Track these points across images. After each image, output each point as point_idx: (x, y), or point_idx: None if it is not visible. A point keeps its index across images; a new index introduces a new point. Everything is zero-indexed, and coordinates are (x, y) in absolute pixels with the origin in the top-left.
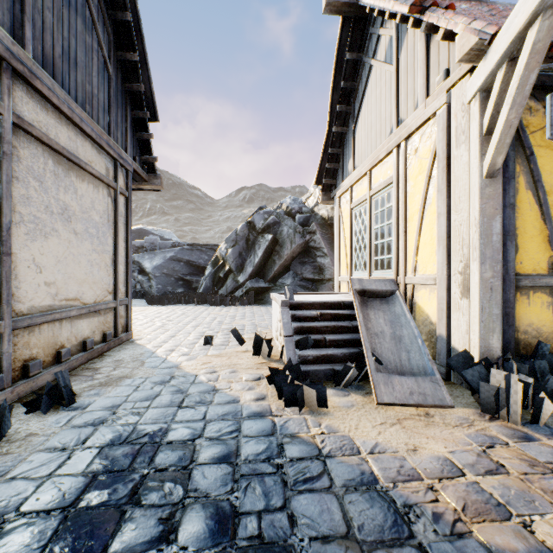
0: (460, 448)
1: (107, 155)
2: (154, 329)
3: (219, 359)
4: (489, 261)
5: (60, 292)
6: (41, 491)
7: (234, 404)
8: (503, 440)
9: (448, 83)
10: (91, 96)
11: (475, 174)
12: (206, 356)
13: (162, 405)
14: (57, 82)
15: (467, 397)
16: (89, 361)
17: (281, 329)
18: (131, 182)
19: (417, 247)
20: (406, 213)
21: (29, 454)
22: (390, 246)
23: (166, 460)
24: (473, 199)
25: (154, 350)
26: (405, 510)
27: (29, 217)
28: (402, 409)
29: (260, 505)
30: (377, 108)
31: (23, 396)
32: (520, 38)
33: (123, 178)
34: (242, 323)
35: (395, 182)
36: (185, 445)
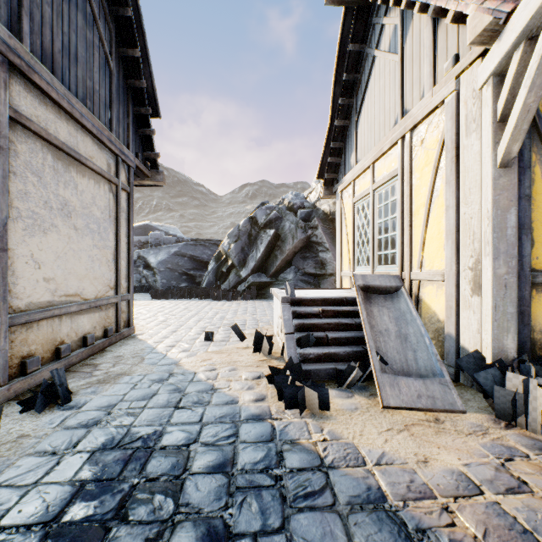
0: (476, 460)
1: (108, 150)
2: (156, 324)
3: (219, 355)
4: (503, 256)
5: (60, 288)
6: (24, 501)
7: (232, 405)
8: (522, 451)
9: (457, 69)
10: (92, 92)
11: (488, 163)
12: (207, 352)
13: (159, 405)
14: (57, 77)
15: (479, 401)
16: (89, 357)
17: (282, 326)
18: (133, 178)
19: (424, 242)
20: (411, 207)
21: (18, 459)
22: (395, 241)
23: (158, 468)
24: (486, 190)
25: (154, 345)
26: (418, 535)
27: (27, 212)
28: (409, 413)
29: (256, 525)
30: (380, 99)
31: (21, 393)
32: (541, 13)
33: (125, 174)
34: (243, 318)
35: (399, 175)
36: (179, 451)
